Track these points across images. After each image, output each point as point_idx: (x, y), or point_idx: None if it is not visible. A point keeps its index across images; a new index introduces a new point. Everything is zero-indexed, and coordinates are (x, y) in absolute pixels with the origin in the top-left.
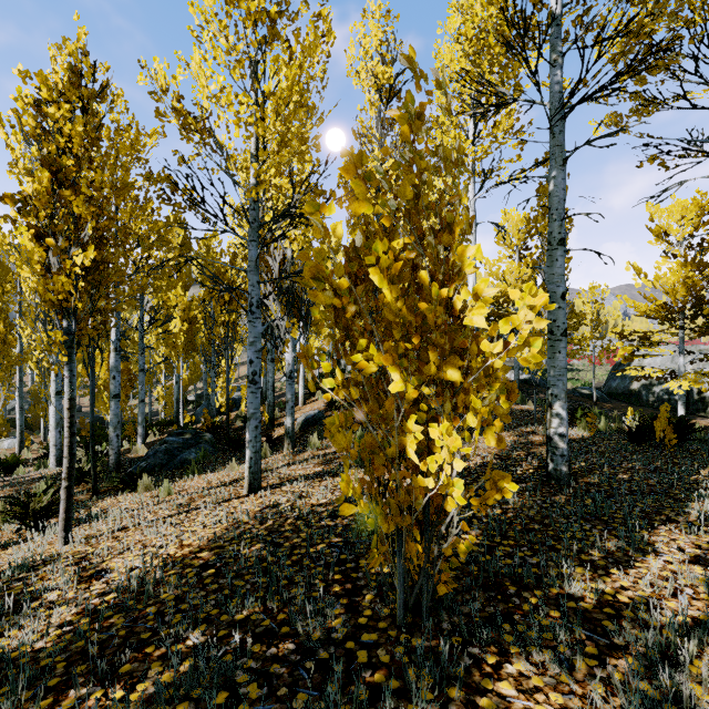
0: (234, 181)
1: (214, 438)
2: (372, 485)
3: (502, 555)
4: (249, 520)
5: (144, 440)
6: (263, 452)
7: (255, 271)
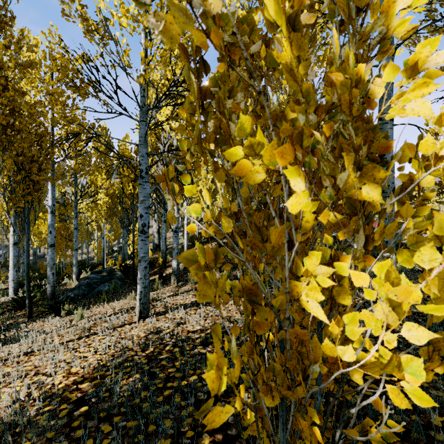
0: (125, 68)
1: (124, 275)
2: (252, 347)
3: (371, 395)
4: (133, 347)
5: (77, 276)
6: (155, 285)
7: (144, 145)
